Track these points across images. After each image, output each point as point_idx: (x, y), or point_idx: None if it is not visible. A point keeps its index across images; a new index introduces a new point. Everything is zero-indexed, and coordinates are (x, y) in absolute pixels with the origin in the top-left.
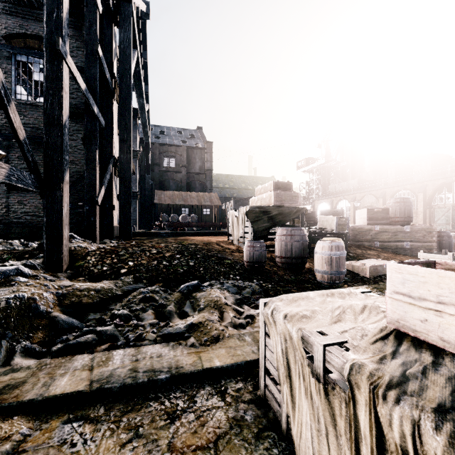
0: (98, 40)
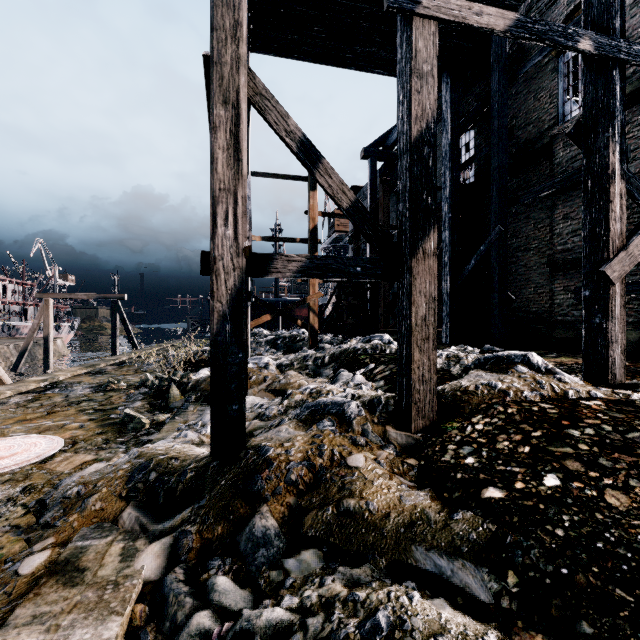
0: None
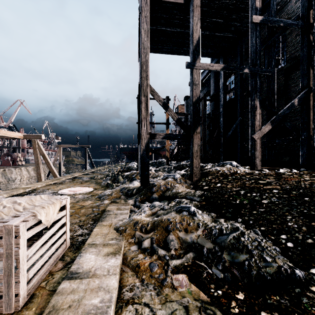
0: (260, 10)
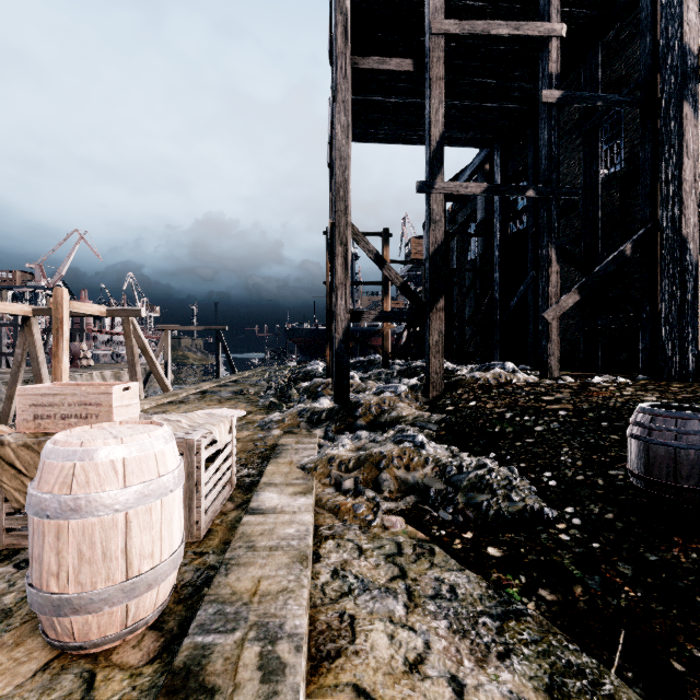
0: (557, 78)
